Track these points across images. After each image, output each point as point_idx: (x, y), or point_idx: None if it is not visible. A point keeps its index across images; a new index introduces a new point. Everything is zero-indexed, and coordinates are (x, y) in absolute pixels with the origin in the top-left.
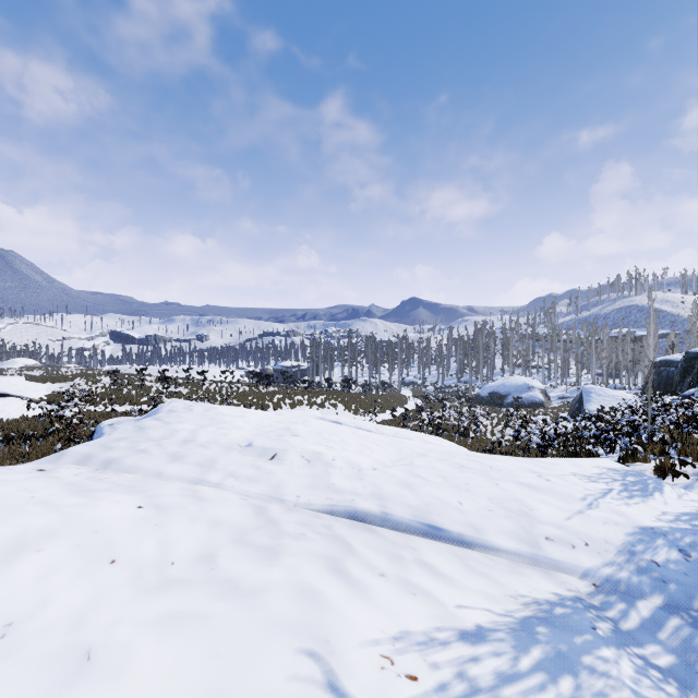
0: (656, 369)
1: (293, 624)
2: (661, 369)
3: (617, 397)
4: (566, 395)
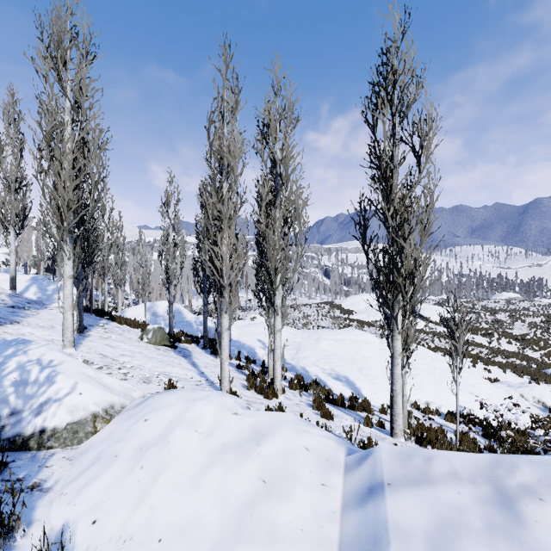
0: None
1: None
2: None
3: None
4: None
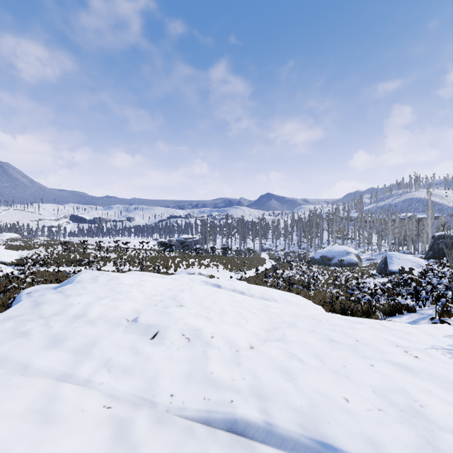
0: (435, 240)
1: None
2: (440, 241)
3: (411, 260)
4: (372, 257)
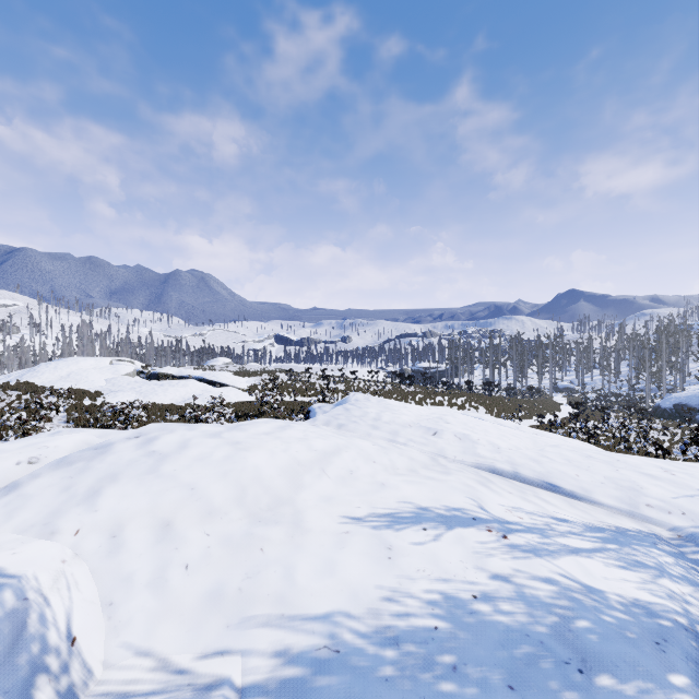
0: None
1: (463, 490)
2: None
3: None
4: None
